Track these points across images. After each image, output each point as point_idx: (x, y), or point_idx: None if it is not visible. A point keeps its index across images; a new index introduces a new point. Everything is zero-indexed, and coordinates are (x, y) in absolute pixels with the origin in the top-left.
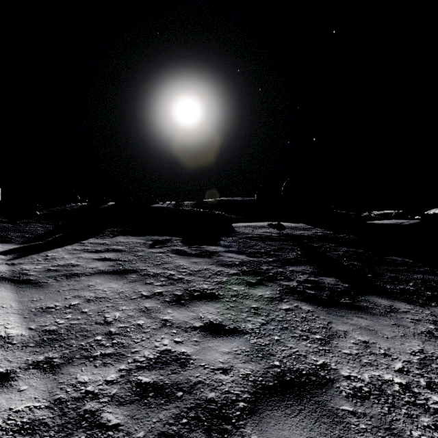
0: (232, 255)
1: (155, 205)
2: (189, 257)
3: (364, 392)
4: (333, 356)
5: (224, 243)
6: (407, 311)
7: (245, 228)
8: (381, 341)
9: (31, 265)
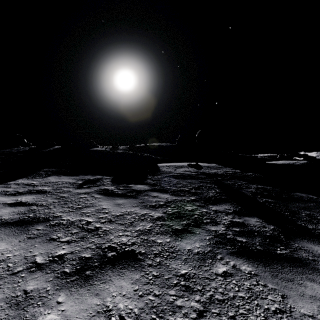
0: (157, 194)
1: (94, 149)
2: (115, 198)
3: None
4: None
5: (150, 182)
6: None
7: (168, 167)
8: None
9: None
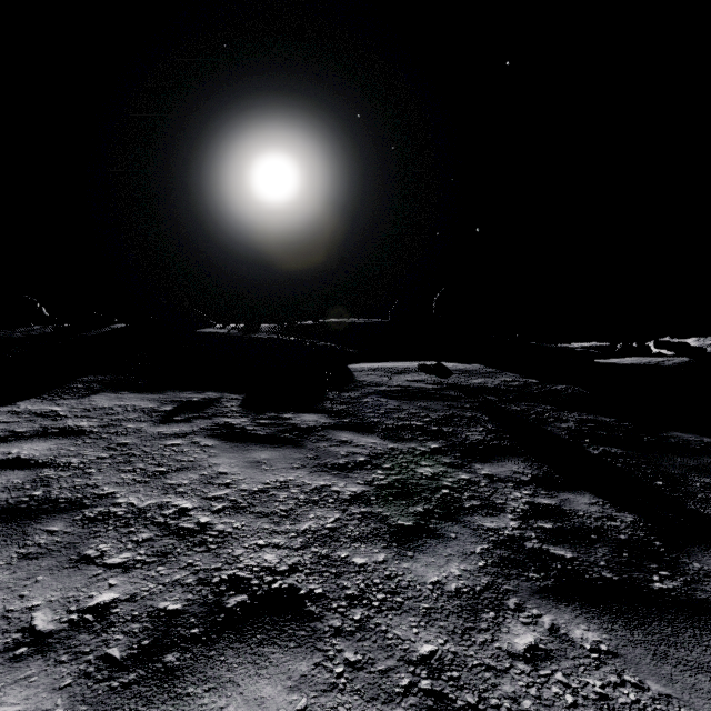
0: (349, 437)
1: (204, 330)
2: (249, 447)
3: None
4: None
5: (333, 407)
6: None
7: (373, 373)
8: None
9: None
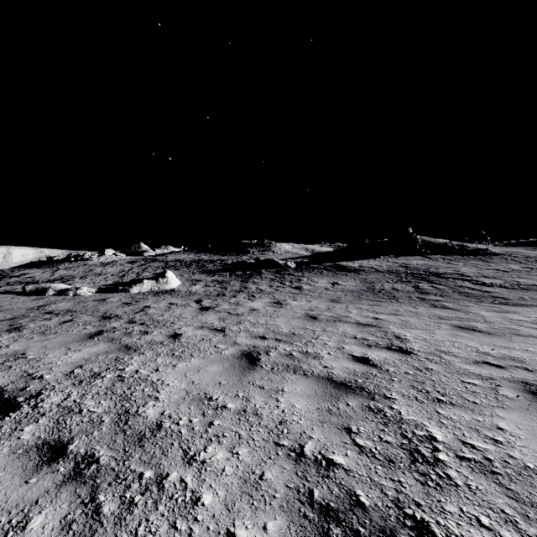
0: None
1: None
2: None
3: None
4: None
5: None
6: None
7: None
8: None
9: None
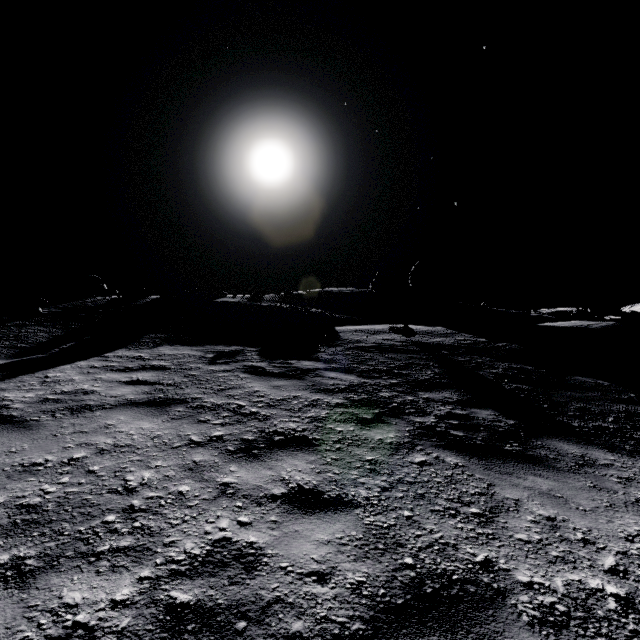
0: (335, 375)
1: (220, 299)
2: (270, 378)
3: (559, 614)
4: (501, 545)
5: (324, 357)
6: (609, 464)
7: (355, 333)
8: (576, 516)
9: (18, 393)
